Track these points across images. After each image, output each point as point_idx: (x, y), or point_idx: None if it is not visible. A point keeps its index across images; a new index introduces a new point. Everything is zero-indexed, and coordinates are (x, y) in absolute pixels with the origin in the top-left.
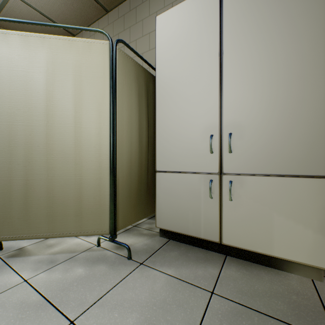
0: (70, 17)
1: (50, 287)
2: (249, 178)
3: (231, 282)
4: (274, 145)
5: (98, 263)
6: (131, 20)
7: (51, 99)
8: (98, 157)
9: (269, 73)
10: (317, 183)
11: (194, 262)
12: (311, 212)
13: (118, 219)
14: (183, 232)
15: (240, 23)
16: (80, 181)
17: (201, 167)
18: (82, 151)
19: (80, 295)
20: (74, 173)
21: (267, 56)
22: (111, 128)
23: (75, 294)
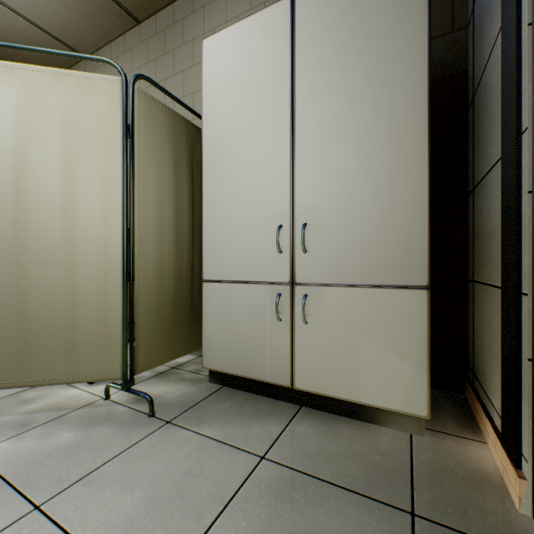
0: (76, 26)
1: (13, 461)
2: (329, 290)
3: (296, 442)
4: (362, 242)
5: (100, 424)
6: (176, 39)
7: (24, 166)
8: (104, 258)
9: (355, 137)
10: (415, 296)
11: (251, 417)
12: (408, 337)
13: (137, 355)
14: (241, 373)
15: (318, 60)
16: (74, 296)
17: (267, 275)
18: (77, 249)
19: (59, 470)
20: (63, 285)
21: (353, 112)
22: (125, 213)
23: (52, 469)
